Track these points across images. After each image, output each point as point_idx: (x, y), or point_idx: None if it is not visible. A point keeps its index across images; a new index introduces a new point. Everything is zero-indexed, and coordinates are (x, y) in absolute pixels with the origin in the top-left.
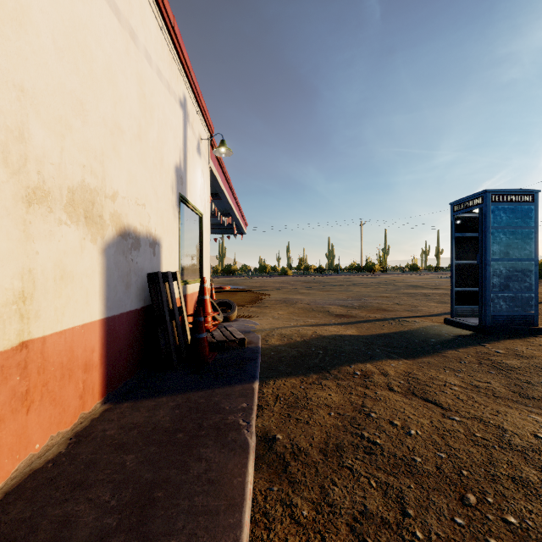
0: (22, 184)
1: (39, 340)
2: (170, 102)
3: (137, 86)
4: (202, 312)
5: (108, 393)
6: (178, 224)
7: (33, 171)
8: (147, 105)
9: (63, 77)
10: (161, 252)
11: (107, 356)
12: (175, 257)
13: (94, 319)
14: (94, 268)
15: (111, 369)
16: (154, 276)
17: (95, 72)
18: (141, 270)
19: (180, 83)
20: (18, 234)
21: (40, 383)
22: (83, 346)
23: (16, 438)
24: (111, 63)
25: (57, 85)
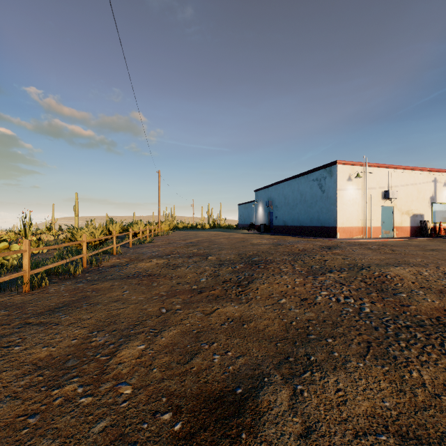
0: (401, 213)
1: (402, 226)
2: (427, 185)
3: (416, 191)
4: (439, 230)
5: (410, 236)
6: (431, 210)
7: (402, 211)
8: (419, 192)
9: (405, 200)
10: (424, 217)
11: (410, 231)
12: (430, 217)
13: (408, 226)
14: (408, 220)
15: (411, 233)
16: (420, 221)
17: (408, 196)
18: (417, 220)
19: (432, 176)
20: (401, 217)
21: (402, 230)
22: (407, 229)
23: (401, 234)
24: (411, 192)
25: (404, 202)
